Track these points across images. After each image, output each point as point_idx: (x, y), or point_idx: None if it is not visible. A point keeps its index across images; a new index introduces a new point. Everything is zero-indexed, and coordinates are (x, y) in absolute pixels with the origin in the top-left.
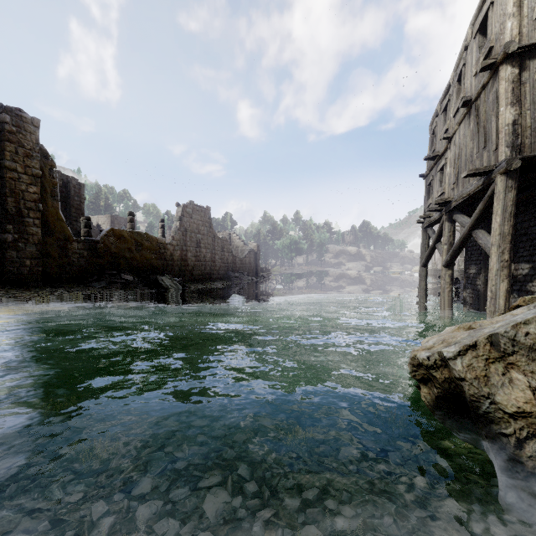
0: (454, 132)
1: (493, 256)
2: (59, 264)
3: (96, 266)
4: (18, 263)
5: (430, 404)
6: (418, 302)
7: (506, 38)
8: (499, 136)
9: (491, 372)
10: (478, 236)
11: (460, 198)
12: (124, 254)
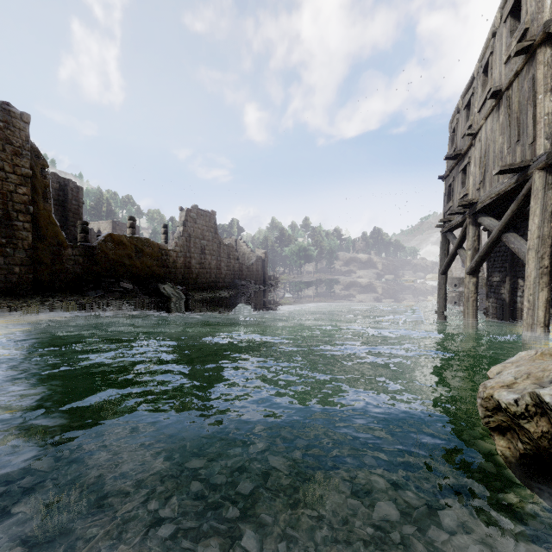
0: (479, 128)
1: (531, 262)
2: (52, 271)
3: (93, 274)
4: (5, 270)
5: (509, 462)
6: (437, 312)
7: (545, 17)
8: (537, 128)
9: None
10: (510, 240)
11: (487, 198)
12: (123, 260)
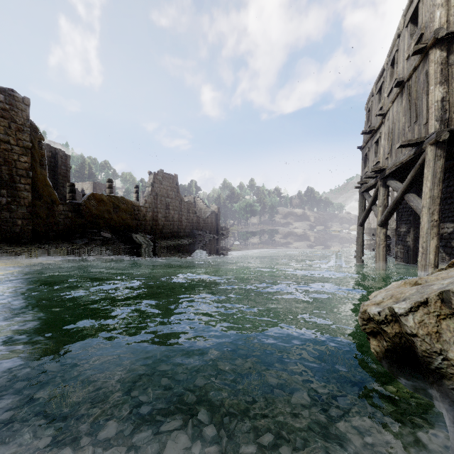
0: (388, 109)
1: (424, 217)
2: (47, 223)
3: (79, 225)
4: (10, 223)
5: (379, 356)
6: (356, 256)
7: (435, 26)
8: (429, 112)
9: (442, 328)
10: (410, 199)
11: (393, 166)
12: (103, 215)
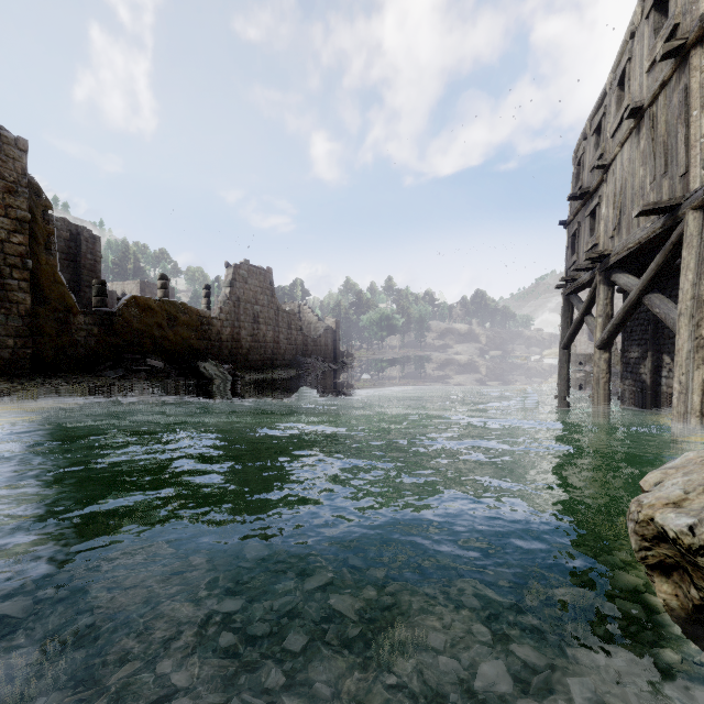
0: (613, 157)
1: (683, 331)
2: (58, 344)
3: (112, 348)
4: None
5: (677, 617)
6: (557, 398)
7: (701, 9)
8: (691, 154)
9: None
10: (654, 303)
11: (624, 249)
12: (151, 331)
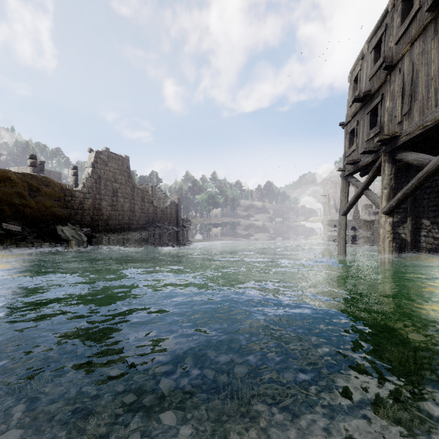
0: (400, 57)
1: None
2: None
3: None
4: None
5: None
6: (337, 251)
7: None
8: None
9: None
10: None
11: (418, 128)
12: (11, 199)
